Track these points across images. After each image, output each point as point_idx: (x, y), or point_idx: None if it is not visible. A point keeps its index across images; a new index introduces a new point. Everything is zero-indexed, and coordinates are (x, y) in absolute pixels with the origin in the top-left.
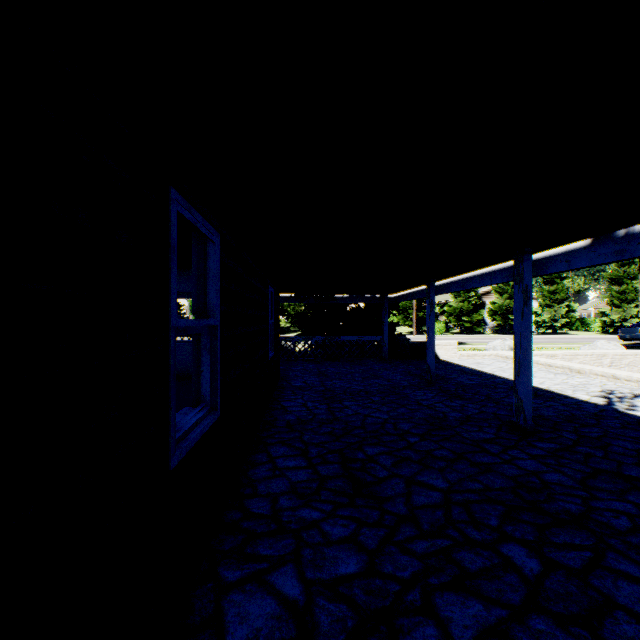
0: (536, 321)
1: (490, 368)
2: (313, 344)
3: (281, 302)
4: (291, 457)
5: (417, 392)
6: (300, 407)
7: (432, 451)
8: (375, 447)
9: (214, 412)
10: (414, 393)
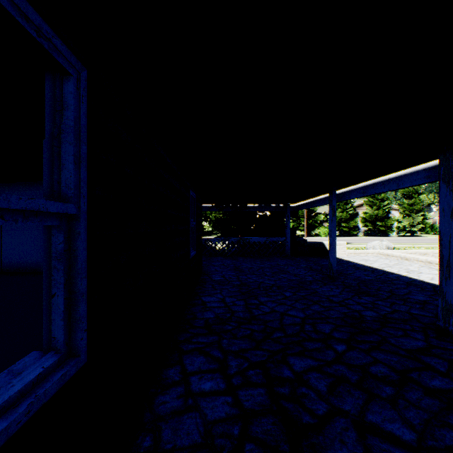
0: (398, 226)
1: (378, 264)
2: (230, 244)
3: (204, 210)
4: (207, 374)
5: (324, 287)
6: (219, 303)
7: (368, 367)
8: (301, 359)
9: (70, 361)
10: (321, 288)
